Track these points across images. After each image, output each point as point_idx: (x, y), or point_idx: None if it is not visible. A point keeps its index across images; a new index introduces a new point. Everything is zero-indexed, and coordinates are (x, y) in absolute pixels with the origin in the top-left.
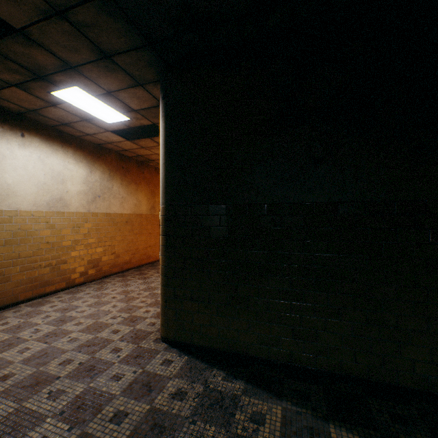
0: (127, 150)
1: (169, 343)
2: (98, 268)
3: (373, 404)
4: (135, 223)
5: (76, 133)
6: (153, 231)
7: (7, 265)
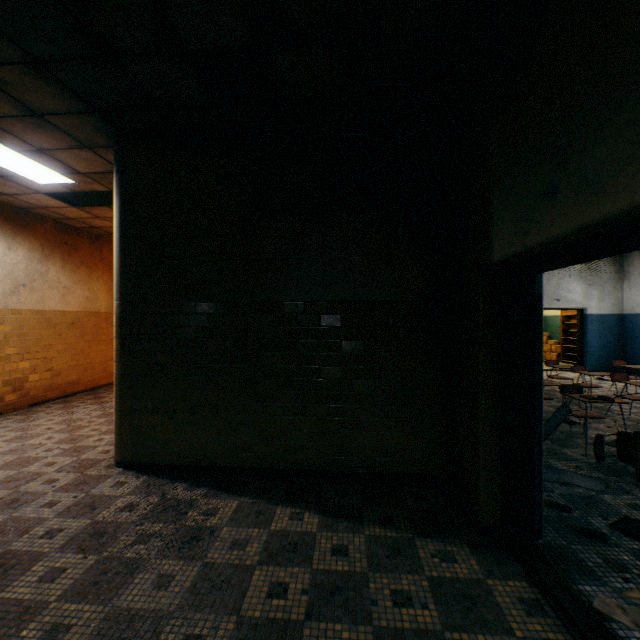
0: (73, 218)
1: (125, 467)
2: (23, 392)
3: (326, 488)
4: (87, 325)
5: None
6: None
7: None
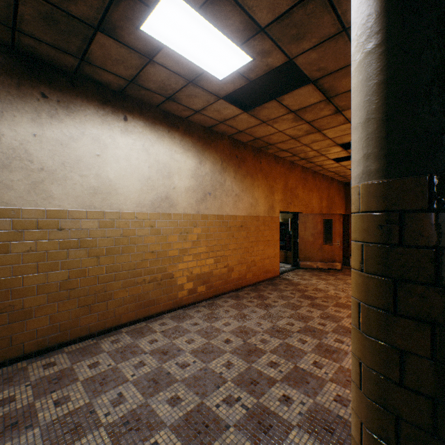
0: (242, 131)
1: None
2: (208, 285)
3: None
4: (250, 228)
5: (182, 112)
6: (271, 238)
7: (108, 279)
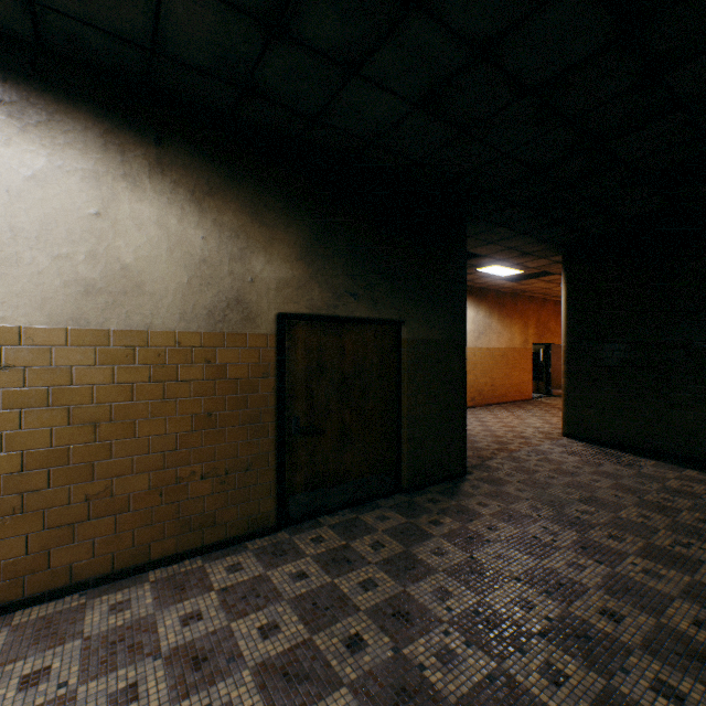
0: (505, 287)
1: (569, 437)
2: (481, 396)
3: None
4: (508, 357)
5: (470, 284)
6: (525, 366)
7: None
